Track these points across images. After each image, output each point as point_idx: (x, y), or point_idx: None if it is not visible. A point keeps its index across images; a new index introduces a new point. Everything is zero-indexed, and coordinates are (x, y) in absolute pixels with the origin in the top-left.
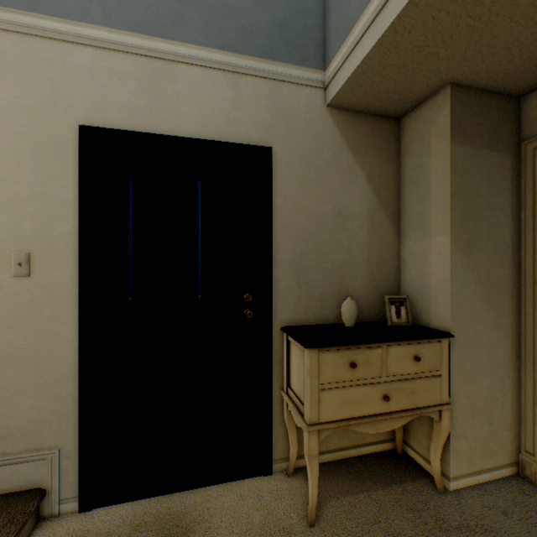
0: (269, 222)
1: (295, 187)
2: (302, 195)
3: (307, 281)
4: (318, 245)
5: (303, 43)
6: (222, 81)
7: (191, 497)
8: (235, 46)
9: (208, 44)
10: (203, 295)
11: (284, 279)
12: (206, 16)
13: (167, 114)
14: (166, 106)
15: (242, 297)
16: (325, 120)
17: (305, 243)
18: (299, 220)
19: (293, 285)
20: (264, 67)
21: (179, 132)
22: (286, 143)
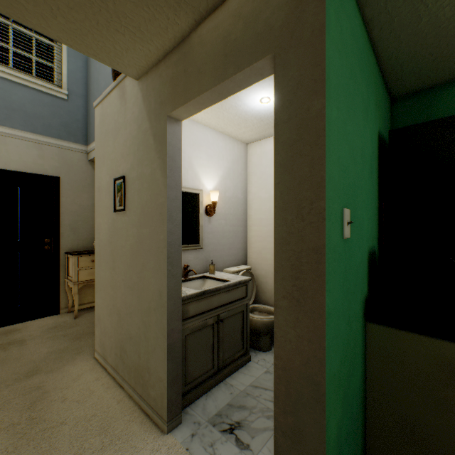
0: (59, 208)
1: (73, 193)
2: (76, 197)
3: (79, 233)
4: (84, 218)
5: (77, 133)
6: (33, 147)
7: (17, 325)
8: (40, 132)
9: (25, 129)
10: (21, 240)
11: (67, 232)
12: (24, 117)
13: (2, 159)
14: (1, 156)
15: (45, 240)
16: (88, 166)
17: (78, 217)
18: (75, 207)
19: (71, 235)
20: (56, 142)
21: (9, 167)
22: (68, 175)
